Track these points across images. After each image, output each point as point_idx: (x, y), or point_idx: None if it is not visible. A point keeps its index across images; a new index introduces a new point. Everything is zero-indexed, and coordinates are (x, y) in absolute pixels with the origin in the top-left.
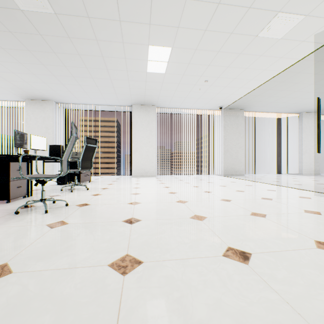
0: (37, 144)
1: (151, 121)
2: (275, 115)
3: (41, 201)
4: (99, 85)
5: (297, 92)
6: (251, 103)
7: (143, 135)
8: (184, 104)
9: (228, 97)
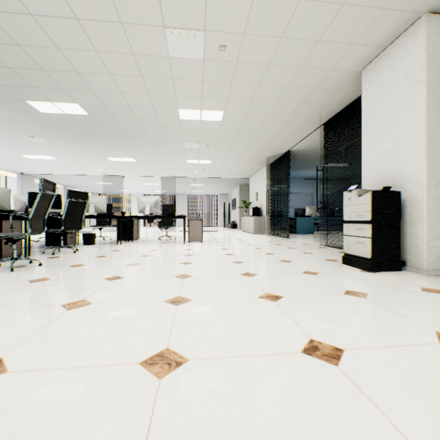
0: None
1: None
2: None
3: None
4: None
5: (78, 180)
6: (49, 177)
7: None
8: None
9: (41, 172)
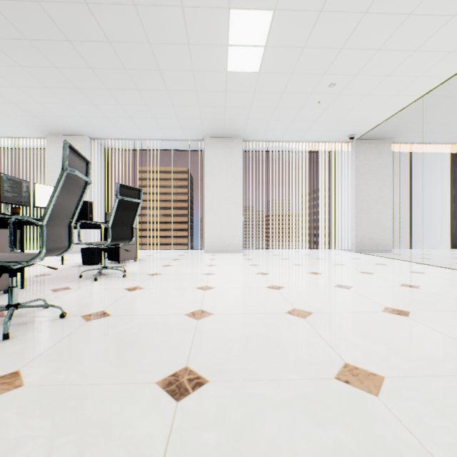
0: (47, 198)
1: (234, 163)
2: (445, 149)
3: (8, 309)
4: (150, 103)
5: None
6: (408, 126)
7: (221, 186)
8: (288, 133)
9: (368, 116)
